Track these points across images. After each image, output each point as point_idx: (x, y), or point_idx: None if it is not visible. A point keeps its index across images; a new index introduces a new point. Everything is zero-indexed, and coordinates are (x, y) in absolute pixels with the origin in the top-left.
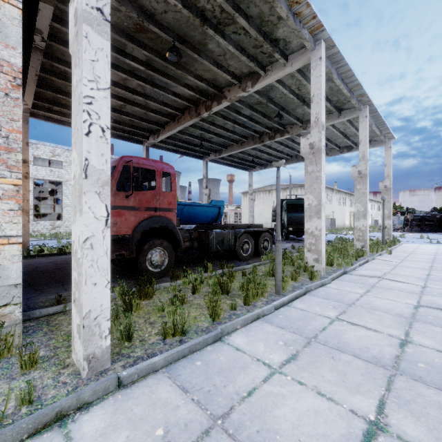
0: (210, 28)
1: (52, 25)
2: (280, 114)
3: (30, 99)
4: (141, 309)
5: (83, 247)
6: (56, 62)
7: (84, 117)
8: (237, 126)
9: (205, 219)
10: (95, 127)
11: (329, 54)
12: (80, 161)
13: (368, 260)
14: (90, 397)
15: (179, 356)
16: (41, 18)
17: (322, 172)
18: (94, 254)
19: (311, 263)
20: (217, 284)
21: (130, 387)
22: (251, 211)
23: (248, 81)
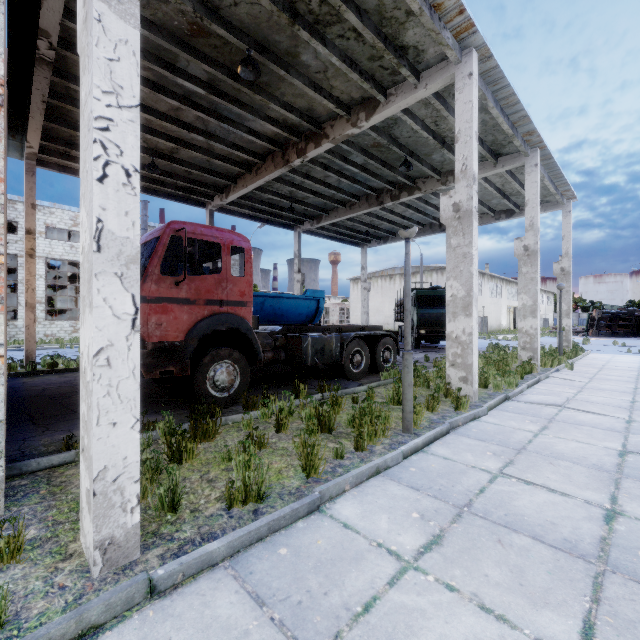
0: (303, 29)
1: (65, 26)
2: (408, 162)
3: (36, 138)
4: (197, 456)
5: (94, 364)
6: (73, 82)
7: (96, 151)
8: (345, 180)
9: (297, 317)
10: (115, 168)
11: (482, 69)
12: (90, 224)
13: (540, 379)
14: (101, 616)
15: (253, 538)
16: (46, 12)
17: (472, 246)
18: (112, 375)
19: (455, 384)
20: (313, 418)
21: (169, 594)
22: (364, 306)
23: (360, 111)
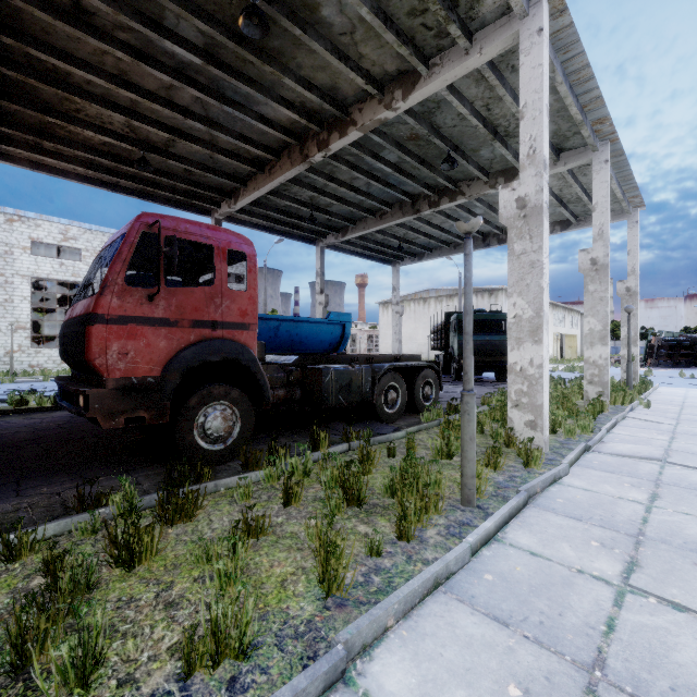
0: None
1: None
2: (452, 158)
3: None
4: (160, 553)
5: None
6: (32, 47)
7: None
8: (375, 183)
9: (318, 345)
10: None
11: (552, 29)
12: None
13: (616, 421)
14: None
15: None
16: None
17: (543, 253)
18: None
19: (520, 430)
20: (337, 487)
21: None
22: (396, 332)
23: (396, 88)
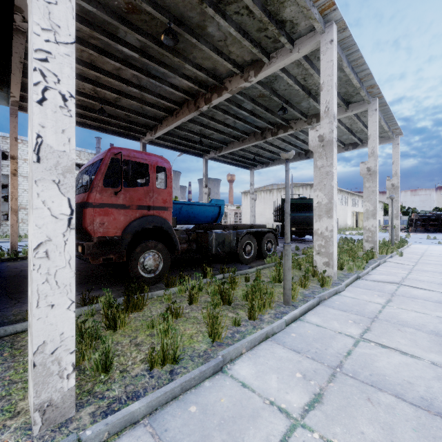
0: (209, 7)
1: None
2: (284, 108)
3: (17, 90)
4: (128, 324)
5: (34, 256)
6: None
7: (36, 77)
8: (239, 122)
9: (205, 219)
10: (53, 93)
11: (339, 38)
12: (32, 140)
13: (380, 263)
14: None
15: (168, 397)
16: None
17: (333, 167)
18: (50, 265)
19: (320, 267)
20: (217, 294)
21: None
22: (252, 211)
23: (250, 70)
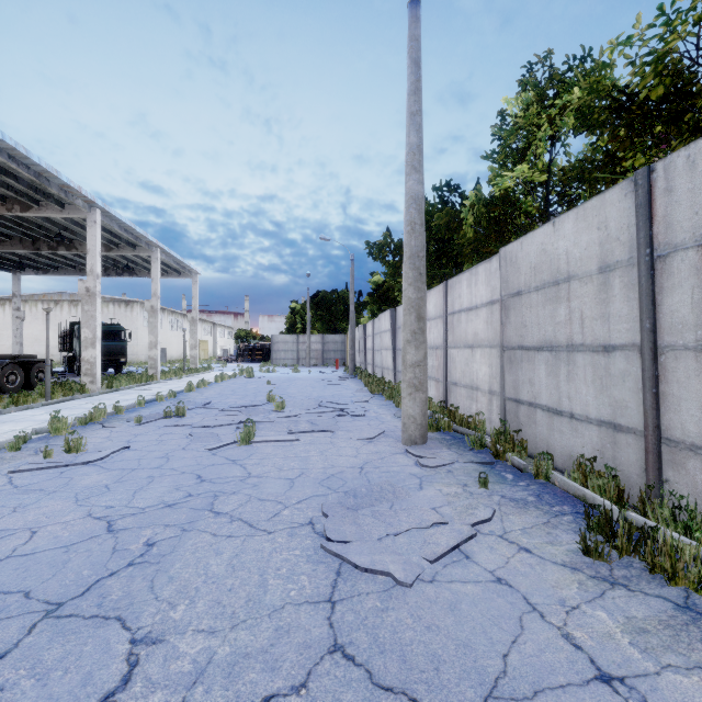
0: None
1: None
2: (62, 236)
3: None
4: None
5: None
6: None
7: None
8: None
9: None
10: None
11: (107, 215)
12: None
13: (151, 383)
14: None
15: None
16: None
17: (97, 312)
18: None
19: (87, 385)
20: None
21: None
22: (16, 336)
23: (16, 204)
